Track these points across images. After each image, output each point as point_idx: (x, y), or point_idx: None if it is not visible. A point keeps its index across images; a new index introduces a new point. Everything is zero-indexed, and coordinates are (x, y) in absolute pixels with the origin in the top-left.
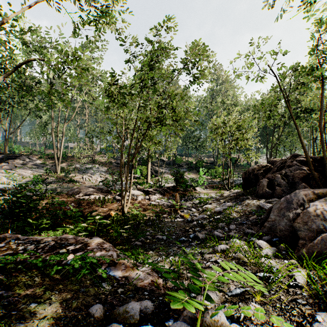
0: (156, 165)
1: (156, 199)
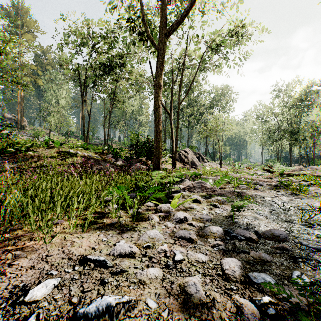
0: None
1: None
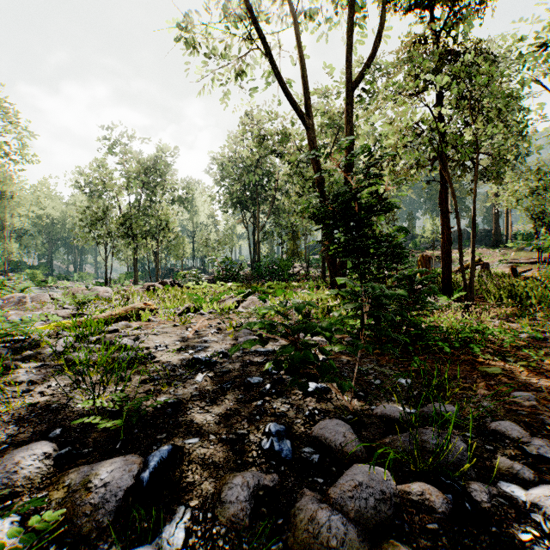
0: None
1: None
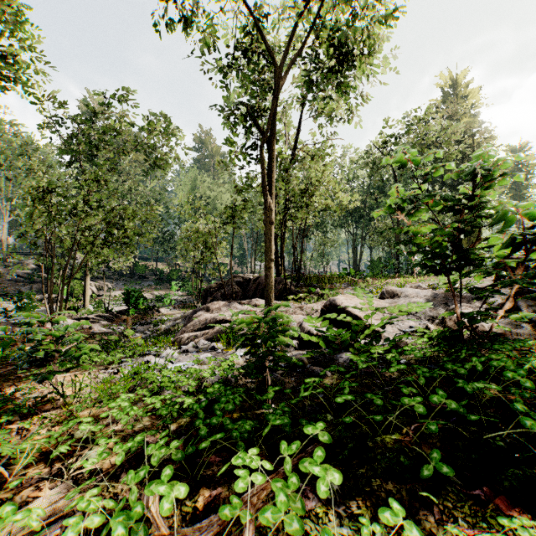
0: (99, 277)
1: (101, 327)
